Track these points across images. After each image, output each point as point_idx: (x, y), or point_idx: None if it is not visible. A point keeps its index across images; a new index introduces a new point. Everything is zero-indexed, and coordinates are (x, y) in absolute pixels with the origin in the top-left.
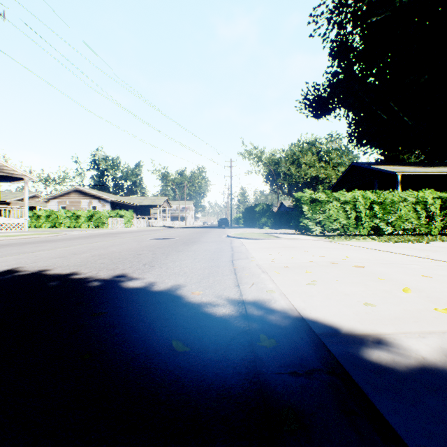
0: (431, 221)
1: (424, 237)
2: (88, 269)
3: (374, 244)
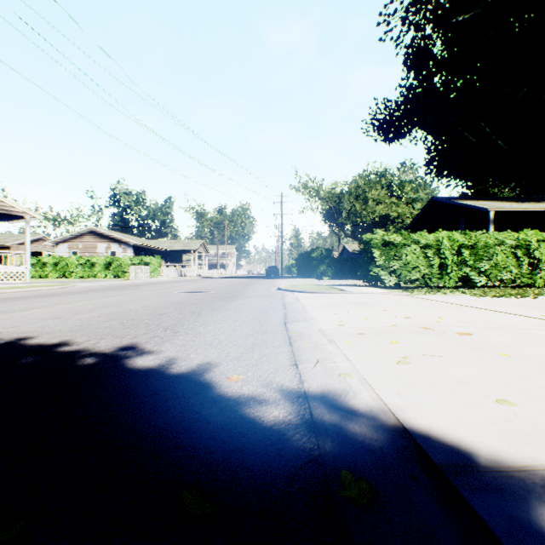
0: (535, 269)
1: (529, 290)
2: (86, 336)
3: (466, 299)
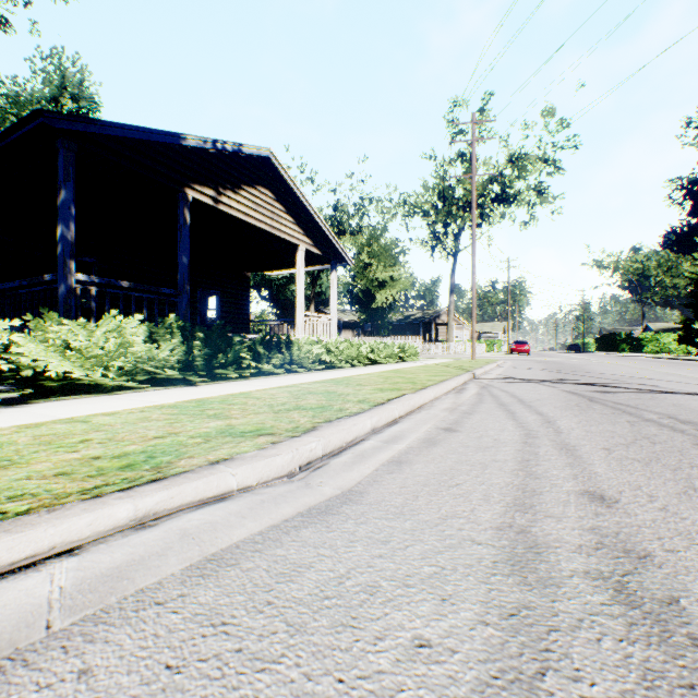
0: None
1: None
2: None
3: None
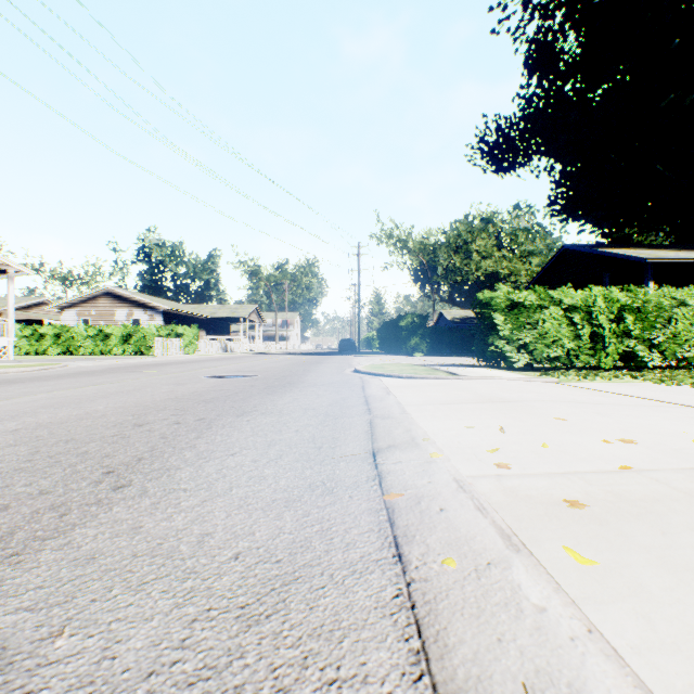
0: None
1: None
2: None
3: (655, 389)
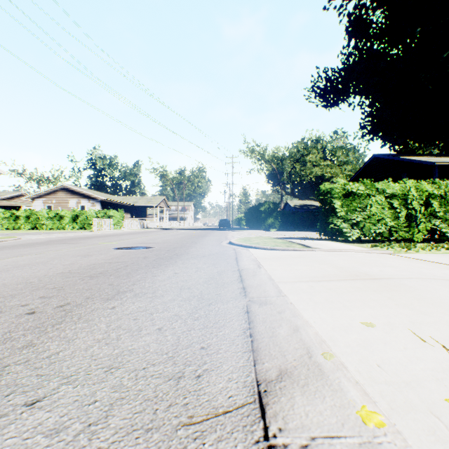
0: None
1: None
2: None
3: None
